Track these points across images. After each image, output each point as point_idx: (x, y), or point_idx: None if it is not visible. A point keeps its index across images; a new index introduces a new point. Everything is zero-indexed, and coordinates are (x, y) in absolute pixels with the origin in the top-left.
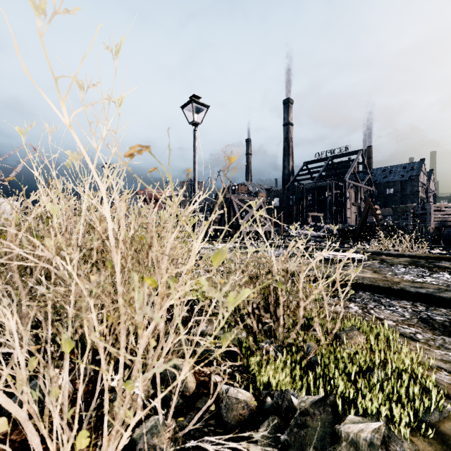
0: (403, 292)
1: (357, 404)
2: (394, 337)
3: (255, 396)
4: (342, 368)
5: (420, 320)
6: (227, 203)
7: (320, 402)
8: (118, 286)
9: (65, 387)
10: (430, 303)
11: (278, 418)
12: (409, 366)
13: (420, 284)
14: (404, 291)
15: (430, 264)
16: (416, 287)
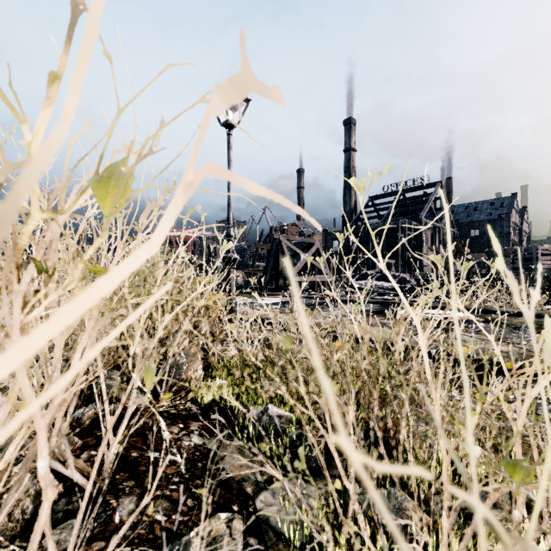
0: None
1: None
2: None
3: None
4: None
5: None
6: (274, 245)
7: None
8: None
9: None
10: None
11: None
12: None
13: None
14: None
15: None
16: None
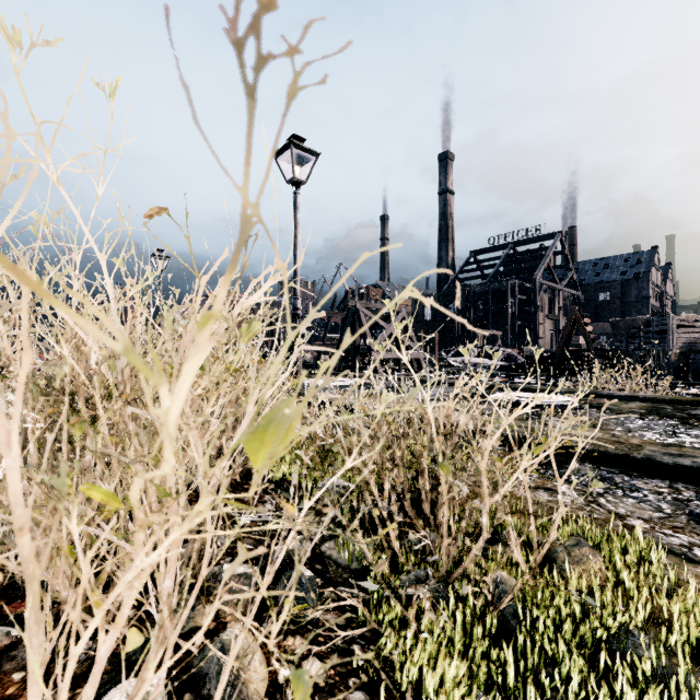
0: (651, 463)
1: None
2: (657, 557)
3: None
4: (569, 634)
5: (692, 518)
6: (350, 314)
7: None
8: (13, 506)
9: None
10: None
11: None
12: None
13: (677, 449)
14: (653, 462)
15: (682, 413)
16: (673, 454)
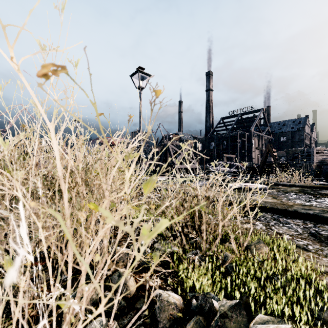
0: (296, 213)
1: (265, 303)
2: (291, 248)
3: (183, 297)
4: (252, 274)
5: (310, 234)
6: (164, 147)
7: (236, 306)
8: (65, 210)
9: (28, 293)
10: (317, 221)
11: (202, 318)
12: (305, 272)
13: (308, 207)
14: (297, 212)
15: (314, 192)
16: (306, 209)
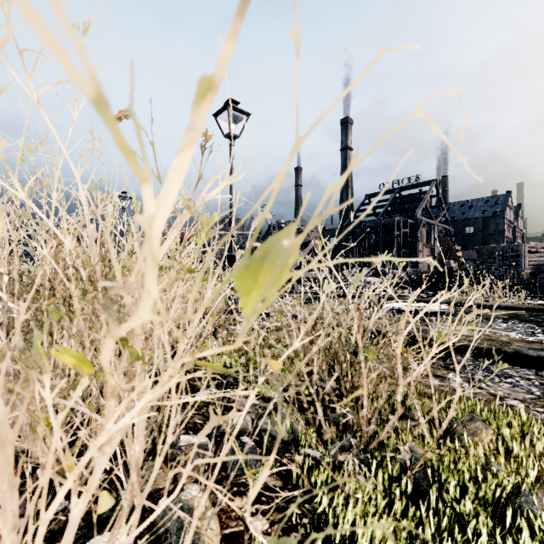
0: (519, 356)
1: None
2: (537, 430)
3: None
4: (473, 494)
5: None
6: None
7: None
8: None
9: None
10: None
11: None
12: None
13: (539, 345)
14: (521, 355)
15: (536, 318)
16: (536, 349)
